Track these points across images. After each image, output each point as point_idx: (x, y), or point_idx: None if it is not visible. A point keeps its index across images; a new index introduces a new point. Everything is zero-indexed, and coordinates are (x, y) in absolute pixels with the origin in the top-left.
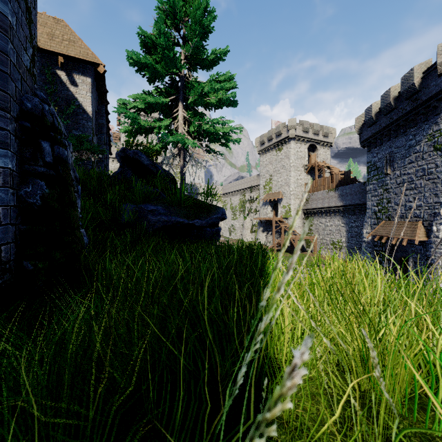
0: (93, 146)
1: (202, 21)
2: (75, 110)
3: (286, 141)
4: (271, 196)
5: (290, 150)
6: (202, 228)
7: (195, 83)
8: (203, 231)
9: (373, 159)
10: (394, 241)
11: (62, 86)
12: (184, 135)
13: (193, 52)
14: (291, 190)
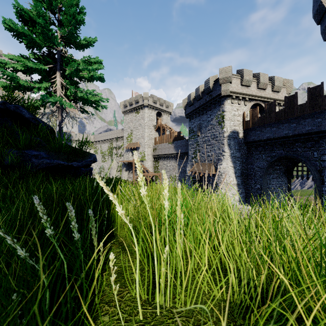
0: None
1: (77, 16)
2: None
3: (142, 108)
4: (132, 145)
5: (145, 114)
6: (78, 168)
7: (72, 59)
8: (79, 170)
9: (192, 126)
10: (201, 174)
11: None
12: (62, 98)
13: (70, 36)
14: (145, 142)
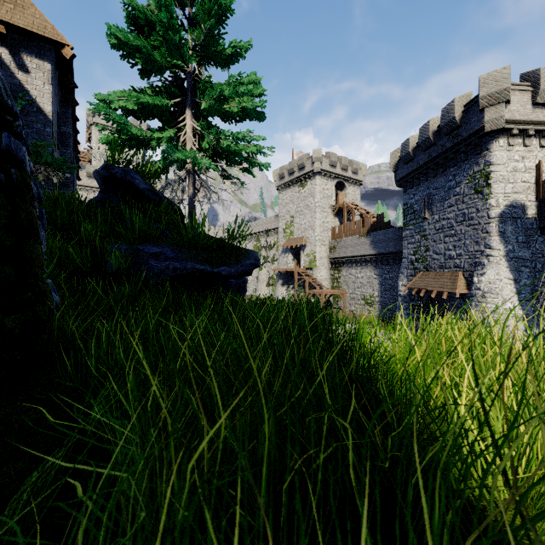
0: (57, 159)
1: None
2: (25, 107)
3: (311, 176)
4: (293, 242)
5: (315, 187)
6: (229, 278)
7: (210, 84)
8: (228, 282)
9: (410, 201)
10: (434, 294)
11: (3, 70)
12: (195, 153)
13: (208, 41)
14: (316, 235)
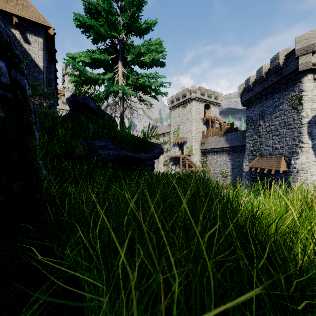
0: (45, 92)
1: None
2: (28, 63)
3: (190, 101)
4: (179, 140)
5: (192, 107)
6: (145, 160)
7: (132, 46)
8: (144, 163)
9: (250, 114)
10: (266, 171)
11: (16, 43)
12: (124, 86)
13: (131, 20)
14: (192, 136)
